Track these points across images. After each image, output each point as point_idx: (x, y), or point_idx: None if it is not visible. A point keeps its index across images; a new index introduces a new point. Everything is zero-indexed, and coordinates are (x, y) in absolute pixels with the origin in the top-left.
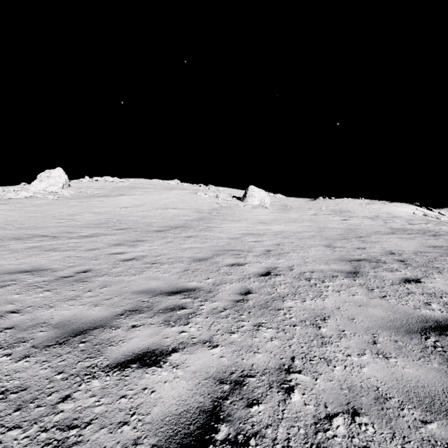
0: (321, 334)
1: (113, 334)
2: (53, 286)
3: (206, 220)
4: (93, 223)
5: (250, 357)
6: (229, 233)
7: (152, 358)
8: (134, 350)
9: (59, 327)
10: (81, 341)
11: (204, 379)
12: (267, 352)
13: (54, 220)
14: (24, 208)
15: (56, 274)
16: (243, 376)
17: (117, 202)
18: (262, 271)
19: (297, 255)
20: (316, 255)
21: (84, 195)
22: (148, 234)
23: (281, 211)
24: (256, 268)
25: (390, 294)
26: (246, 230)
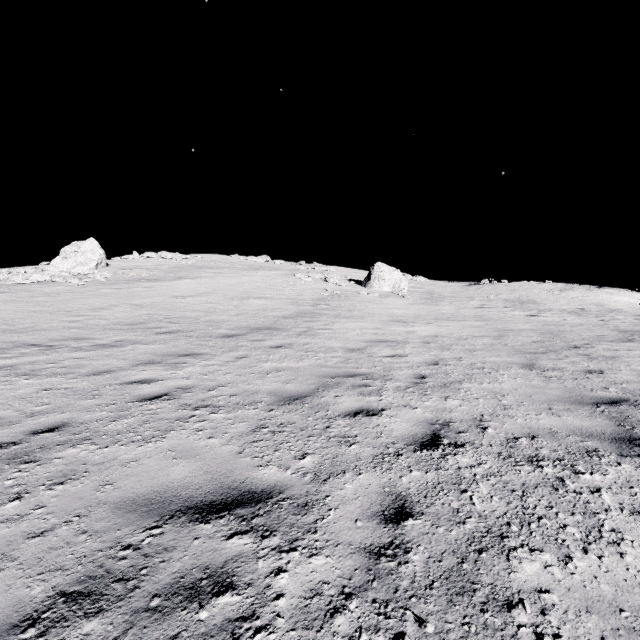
0: None
1: None
2: None
3: (307, 317)
4: (125, 322)
5: None
6: (346, 340)
7: None
8: None
9: None
10: None
11: None
12: None
13: (67, 317)
14: (29, 299)
15: None
16: None
17: (173, 289)
18: (421, 432)
19: (480, 387)
20: (517, 389)
21: (125, 279)
22: (207, 342)
23: (427, 301)
24: (406, 423)
25: None
26: (373, 334)
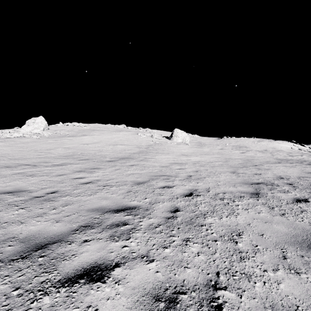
0: (239, 249)
1: (68, 248)
2: (27, 205)
3: (144, 153)
4: (63, 155)
5: (182, 272)
6: (161, 162)
7: (98, 273)
8: (83, 264)
9: (24, 242)
10: (40, 255)
11: (141, 296)
12: (195, 267)
13: (36, 153)
14: (15, 145)
15: (31, 194)
16: (176, 292)
17: (82, 140)
18: (186, 192)
19: (212, 179)
20: (225, 180)
21: (58, 135)
22: (102, 164)
23: (197, 146)
24: (182, 190)
25: (287, 212)
26: (172, 160)
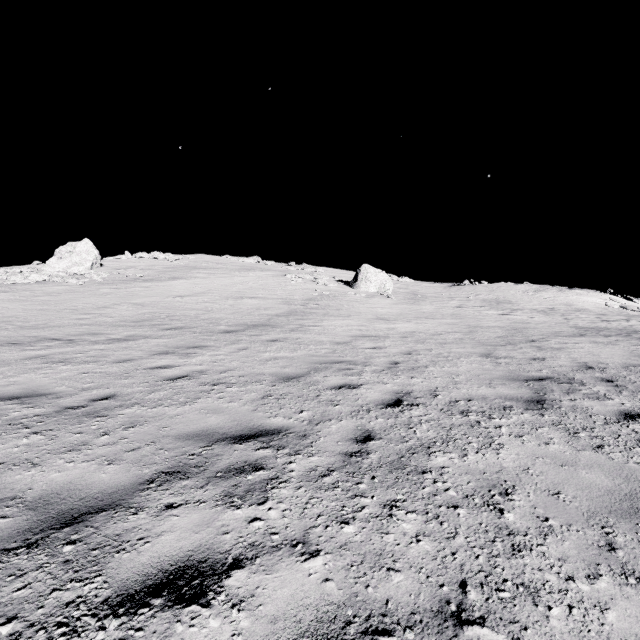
0: (507, 526)
1: (130, 523)
2: (49, 425)
3: (298, 316)
4: (131, 320)
5: (382, 581)
6: (334, 335)
7: (194, 583)
8: (161, 562)
9: (36, 509)
10: (69, 539)
11: None
12: (413, 569)
13: (75, 315)
14: (33, 298)
15: (59, 402)
16: (371, 631)
17: (170, 289)
18: (389, 398)
19: (441, 370)
20: (470, 371)
21: (122, 279)
22: (211, 337)
23: (410, 301)
24: (378, 393)
25: (608, 442)
26: (358, 330)
